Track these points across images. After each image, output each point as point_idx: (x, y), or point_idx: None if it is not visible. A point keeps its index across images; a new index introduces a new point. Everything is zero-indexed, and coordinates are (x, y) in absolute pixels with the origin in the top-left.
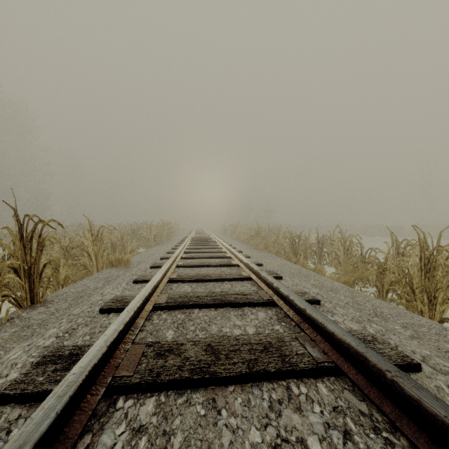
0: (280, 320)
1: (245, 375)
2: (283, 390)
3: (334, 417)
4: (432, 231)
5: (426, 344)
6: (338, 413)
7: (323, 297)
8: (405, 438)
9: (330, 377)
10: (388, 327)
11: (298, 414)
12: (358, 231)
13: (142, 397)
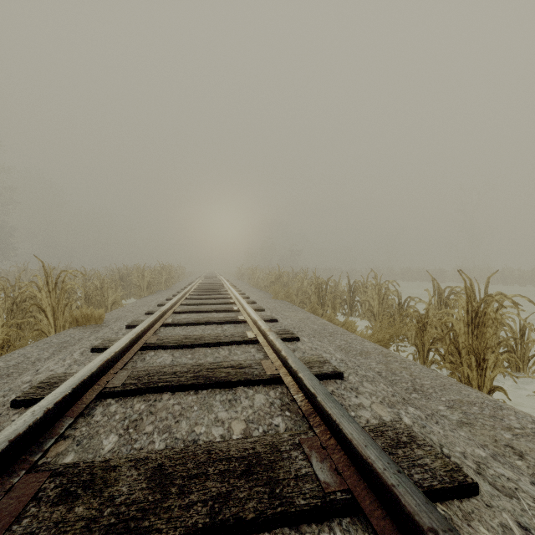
0: (285, 407)
1: (200, 532)
2: None
3: None
4: (475, 275)
5: (479, 434)
6: None
7: (349, 366)
8: None
9: (344, 518)
10: (430, 410)
11: None
12: (396, 275)
13: None
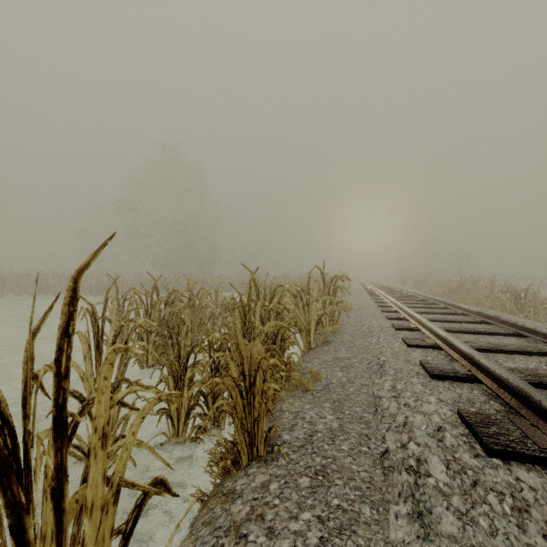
0: (529, 342)
1: (519, 351)
2: (543, 358)
3: None
4: None
5: None
6: None
7: None
8: None
9: None
10: None
11: None
12: None
13: None
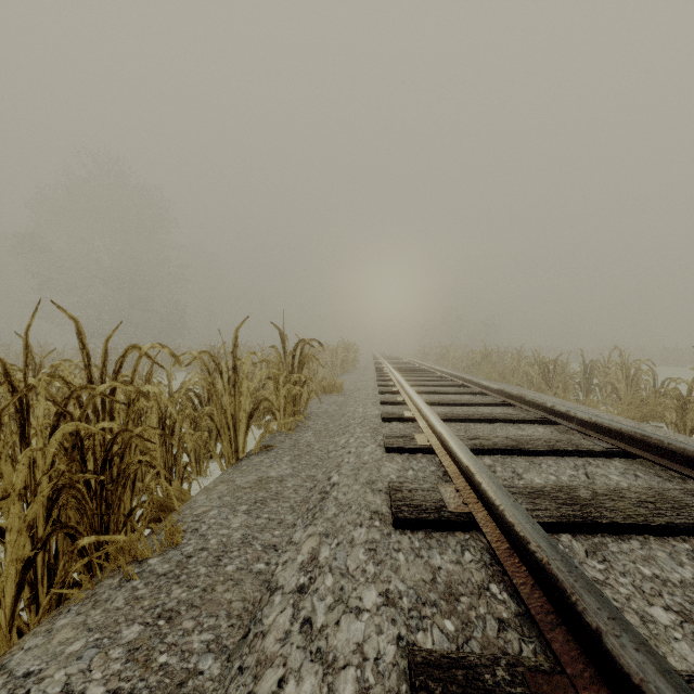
0: (561, 432)
1: (549, 450)
2: (581, 460)
3: (623, 469)
4: None
5: None
6: (627, 469)
7: None
8: (676, 478)
9: (619, 458)
10: None
11: (596, 467)
12: (651, 357)
13: (477, 456)
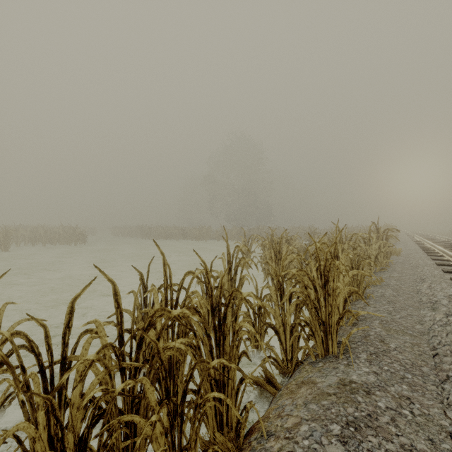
0: None
1: None
2: None
3: None
4: None
5: None
6: None
7: None
8: None
9: None
10: None
11: None
12: None
13: None
